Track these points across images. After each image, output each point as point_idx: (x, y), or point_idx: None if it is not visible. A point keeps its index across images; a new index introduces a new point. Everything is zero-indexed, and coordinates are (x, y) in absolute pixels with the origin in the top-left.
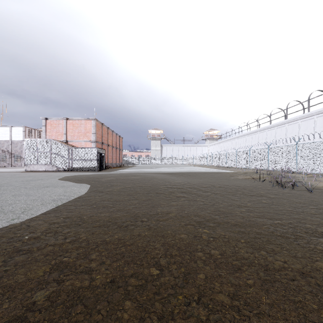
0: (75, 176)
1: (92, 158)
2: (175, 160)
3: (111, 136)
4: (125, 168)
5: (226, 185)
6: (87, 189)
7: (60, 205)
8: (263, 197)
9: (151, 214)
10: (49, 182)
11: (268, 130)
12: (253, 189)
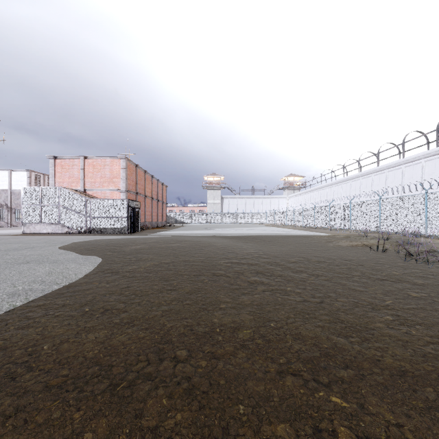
0: (88, 243)
1: (120, 214)
2: (241, 218)
3: (150, 183)
4: (170, 229)
5: (328, 258)
6: (93, 266)
7: (18, 307)
8: (403, 283)
9: (199, 332)
10: (39, 253)
11: (374, 174)
12: (375, 266)
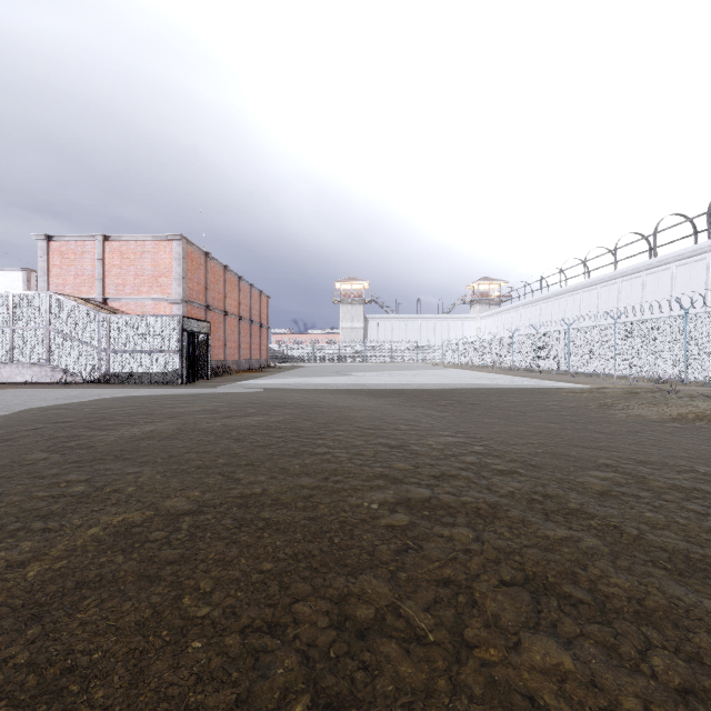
0: (50, 412)
1: (167, 345)
2: (399, 353)
3: (237, 290)
4: (270, 375)
5: (688, 471)
6: None
7: None
8: None
9: None
10: None
11: (648, 273)
12: None
